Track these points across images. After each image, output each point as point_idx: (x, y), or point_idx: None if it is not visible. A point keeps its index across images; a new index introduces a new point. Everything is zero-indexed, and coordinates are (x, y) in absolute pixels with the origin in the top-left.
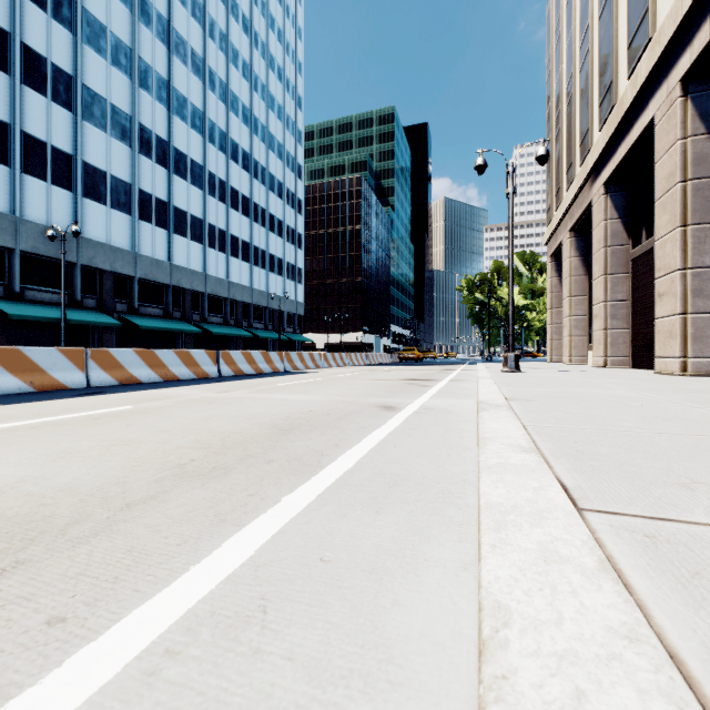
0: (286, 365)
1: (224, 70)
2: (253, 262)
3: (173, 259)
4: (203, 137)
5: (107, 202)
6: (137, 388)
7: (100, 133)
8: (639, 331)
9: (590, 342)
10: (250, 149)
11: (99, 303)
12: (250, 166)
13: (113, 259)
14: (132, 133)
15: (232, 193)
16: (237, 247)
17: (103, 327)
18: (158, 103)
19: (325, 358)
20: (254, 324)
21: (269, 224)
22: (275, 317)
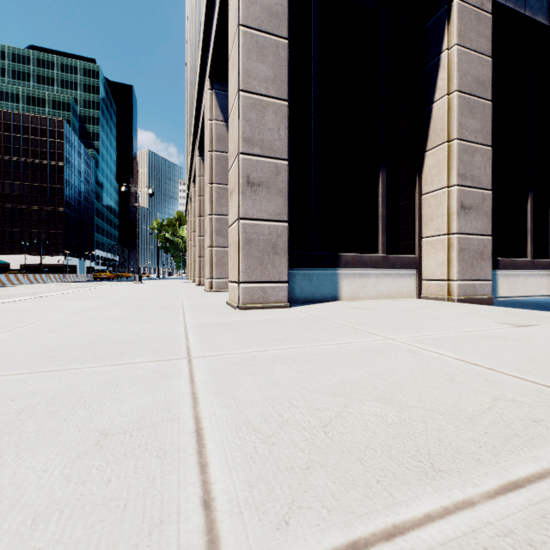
0: None
1: None
2: None
3: None
4: None
5: None
6: None
7: None
8: None
9: None
10: None
11: None
12: None
13: None
14: None
15: None
16: None
17: None
18: None
19: (28, 278)
20: None
21: None
22: None
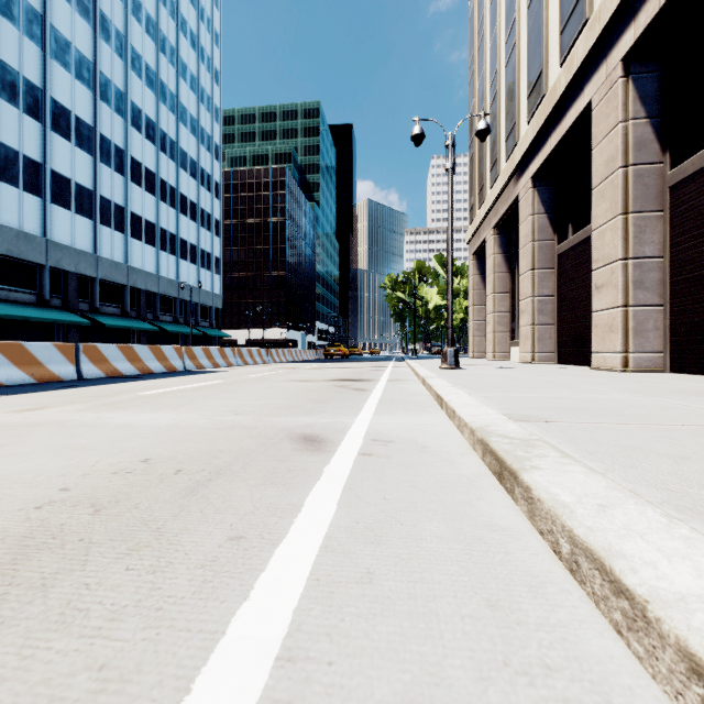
0: (187, 363)
1: (122, 20)
2: (160, 246)
3: (50, 234)
4: (93, 92)
5: None
6: None
7: None
8: (565, 326)
9: (513, 338)
10: (156, 117)
11: None
12: (156, 137)
13: None
14: None
15: (132, 164)
16: (140, 228)
17: None
18: (27, 39)
19: (240, 355)
20: (161, 316)
21: (179, 205)
22: (188, 310)
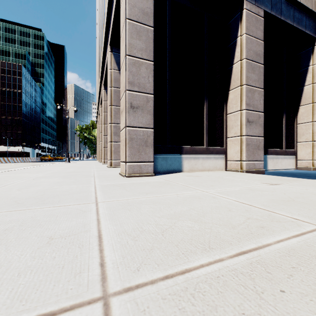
0: None
1: None
2: None
3: None
4: None
5: None
6: None
7: None
8: None
9: None
10: None
11: None
12: None
13: None
14: None
15: None
16: None
17: None
18: None
19: None
20: None
21: None
22: None
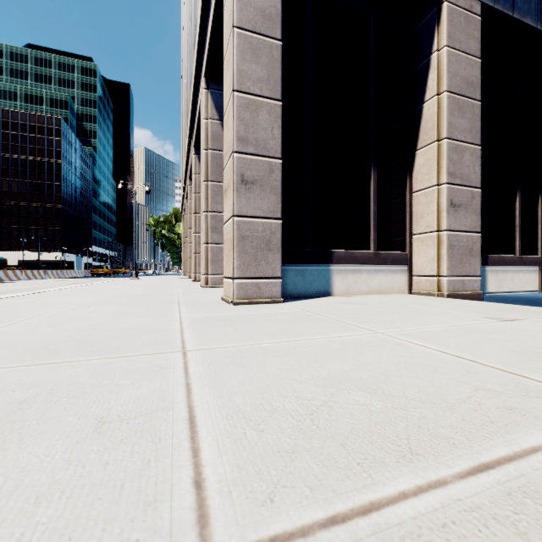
0: None
1: None
2: None
3: None
4: None
5: None
6: None
7: None
8: None
9: None
10: None
11: None
12: None
13: None
14: None
15: None
16: None
17: None
18: None
19: (26, 274)
20: None
21: None
22: None
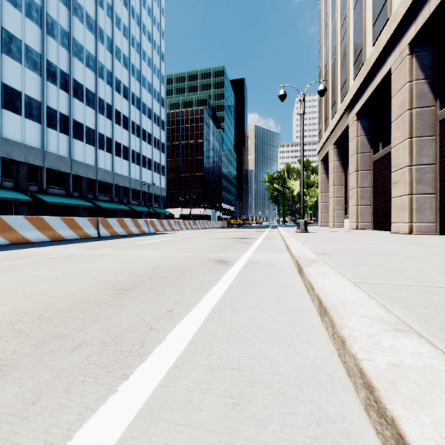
0: (150, 228)
1: (110, 30)
2: (131, 160)
3: (73, 155)
4: (95, 73)
5: (21, 113)
6: (20, 247)
7: (16, 64)
8: (378, 206)
9: (346, 213)
10: (128, 84)
11: (15, 185)
12: (128, 96)
13: (27, 154)
14: (42, 66)
15: (116, 113)
16: (120, 150)
17: (19, 202)
18: (61, 47)
19: (178, 224)
20: (132, 201)
21: (142, 135)
22: (146, 197)
